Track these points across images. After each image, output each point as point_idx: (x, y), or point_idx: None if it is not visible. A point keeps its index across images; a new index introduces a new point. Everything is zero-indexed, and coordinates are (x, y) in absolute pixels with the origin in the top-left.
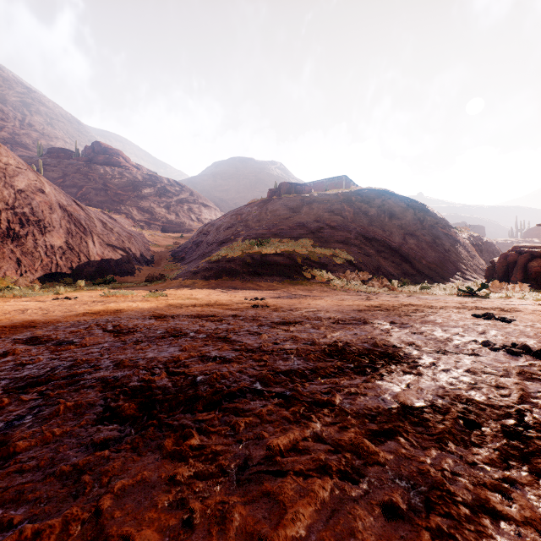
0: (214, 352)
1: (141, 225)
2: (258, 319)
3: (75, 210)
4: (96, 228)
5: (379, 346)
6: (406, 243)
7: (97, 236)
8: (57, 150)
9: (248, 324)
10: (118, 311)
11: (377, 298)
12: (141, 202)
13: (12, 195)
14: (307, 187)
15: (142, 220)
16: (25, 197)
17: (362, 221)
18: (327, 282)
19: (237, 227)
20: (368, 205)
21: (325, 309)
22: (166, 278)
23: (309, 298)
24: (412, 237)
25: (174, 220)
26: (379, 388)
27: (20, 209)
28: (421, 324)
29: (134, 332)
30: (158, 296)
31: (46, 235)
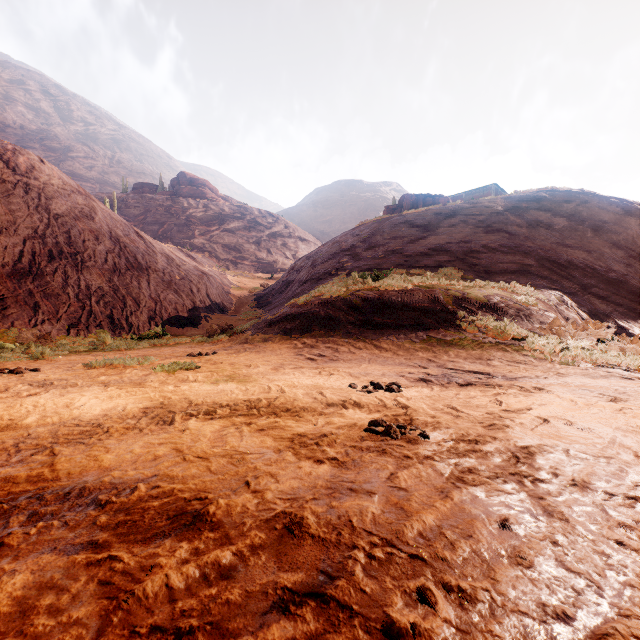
0: None
1: (226, 265)
2: None
3: (133, 241)
4: (157, 264)
5: None
6: (634, 271)
7: (155, 274)
8: (142, 186)
9: None
10: None
11: None
12: (227, 238)
13: (44, 221)
14: (442, 198)
15: (228, 259)
16: (63, 223)
17: (544, 238)
18: (514, 343)
19: (340, 258)
20: (551, 214)
21: None
22: (234, 331)
23: (508, 387)
24: None
25: (265, 258)
26: None
27: (53, 238)
28: None
29: None
30: (180, 369)
31: (82, 272)
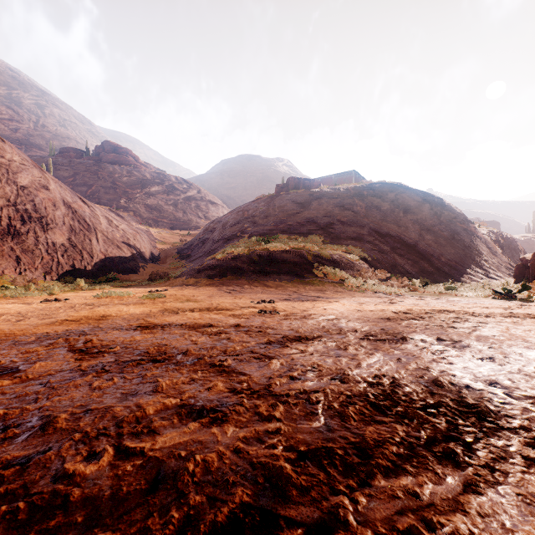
0: (201, 397)
1: (149, 222)
2: (266, 331)
3: (80, 207)
4: (101, 225)
5: (445, 386)
6: (422, 239)
7: (101, 233)
8: (68, 150)
9: (254, 339)
10: (103, 318)
11: (401, 301)
12: (149, 200)
13: (14, 192)
14: (315, 182)
15: (150, 217)
16: (28, 193)
17: (375, 216)
18: (341, 282)
19: (243, 224)
20: (380, 200)
21: (345, 317)
22: (169, 276)
23: (323, 301)
24: (429, 232)
25: (181, 217)
26: (508, 516)
27: (22, 205)
28: (479, 341)
29: (105, 353)
30: (156, 297)
31: (48, 232)
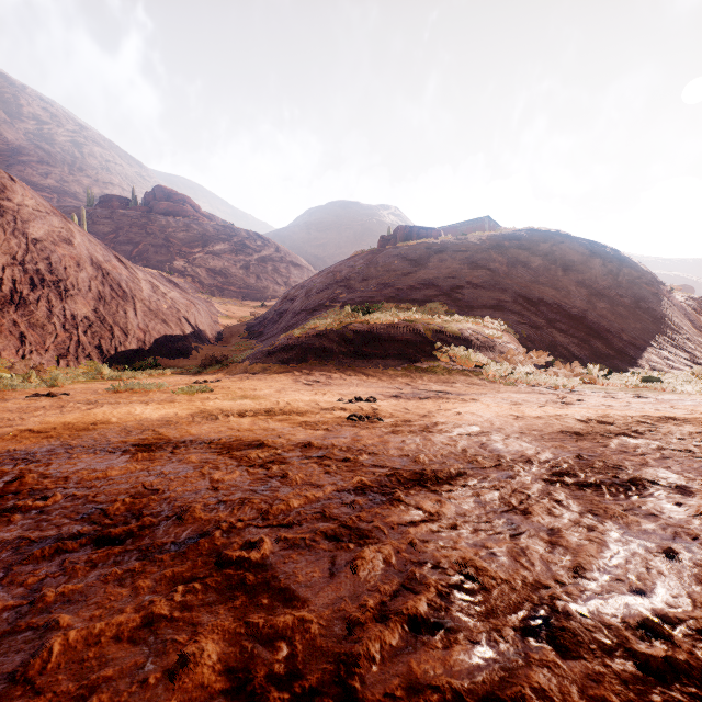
0: None
1: (211, 291)
2: (357, 459)
3: (115, 267)
4: (142, 292)
5: None
6: (593, 307)
7: (142, 303)
8: (110, 199)
9: (332, 479)
10: (89, 427)
11: (581, 401)
12: (212, 261)
13: (22, 246)
14: (434, 231)
15: (213, 284)
16: (42, 249)
17: (521, 275)
18: (476, 369)
19: (334, 289)
20: (529, 253)
21: (498, 429)
22: (229, 361)
23: (453, 399)
24: (601, 298)
25: (254, 284)
26: None
27: (33, 264)
28: None
29: (16, 514)
30: (197, 391)
31: (66, 301)
